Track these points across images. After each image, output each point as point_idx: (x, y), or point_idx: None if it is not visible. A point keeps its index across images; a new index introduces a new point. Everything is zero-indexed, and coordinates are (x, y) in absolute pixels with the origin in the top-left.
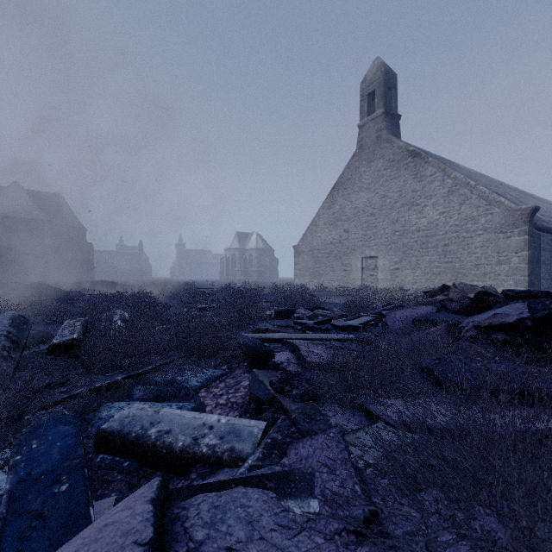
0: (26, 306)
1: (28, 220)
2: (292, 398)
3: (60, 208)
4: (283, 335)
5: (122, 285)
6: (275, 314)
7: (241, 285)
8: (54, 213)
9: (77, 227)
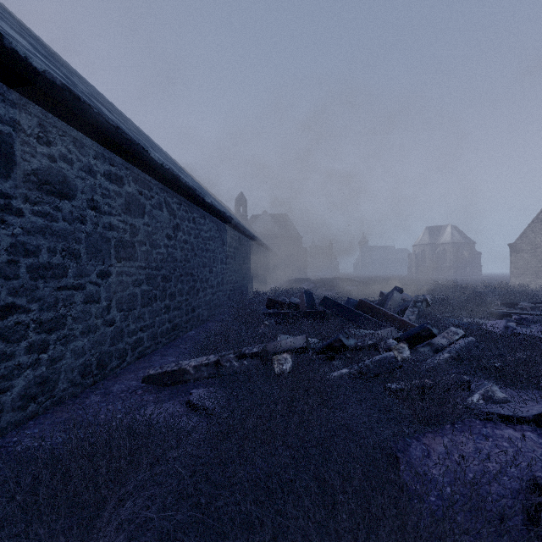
0: (325, 292)
1: (272, 235)
2: (525, 322)
3: (287, 224)
4: (514, 311)
5: (357, 281)
6: (500, 304)
7: (446, 282)
8: (284, 228)
9: (297, 237)
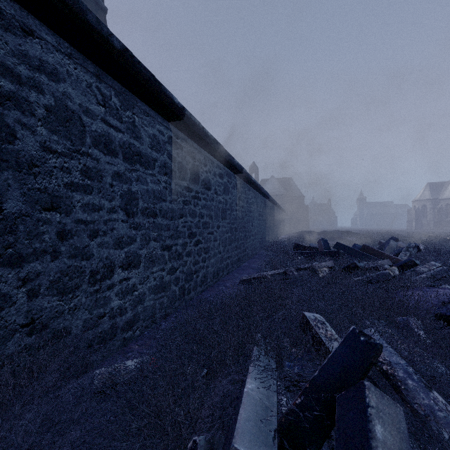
0: (329, 242)
1: (278, 195)
2: None
3: (291, 186)
4: None
5: (357, 233)
6: None
7: (446, 235)
8: (289, 189)
9: (300, 196)
